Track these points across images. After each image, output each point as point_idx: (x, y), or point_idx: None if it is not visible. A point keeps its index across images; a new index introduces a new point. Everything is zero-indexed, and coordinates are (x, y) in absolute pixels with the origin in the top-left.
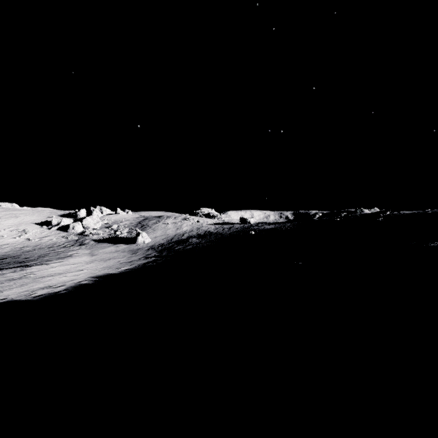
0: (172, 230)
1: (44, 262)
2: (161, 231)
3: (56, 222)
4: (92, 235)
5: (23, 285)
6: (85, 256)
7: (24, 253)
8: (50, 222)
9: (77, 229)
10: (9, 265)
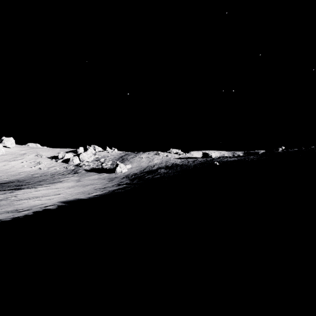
0: (145, 163)
1: (35, 186)
2: (137, 163)
3: (61, 156)
4: (84, 166)
5: None
6: (71, 182)
7: (31, 178)
8: (57, 156)
9: (75, 161)
10: (7, 187)
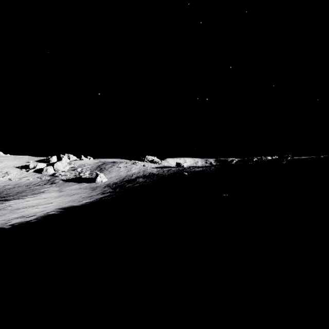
0: (123, 172)
1: (20, 197)
2: (115, 173)
3: (33, 166)
4: (61, 176)
5: (1, 215)
6: (54, 192)
7: (5, 190)
8: (28, 166)
9: (49, 171)
10: None
